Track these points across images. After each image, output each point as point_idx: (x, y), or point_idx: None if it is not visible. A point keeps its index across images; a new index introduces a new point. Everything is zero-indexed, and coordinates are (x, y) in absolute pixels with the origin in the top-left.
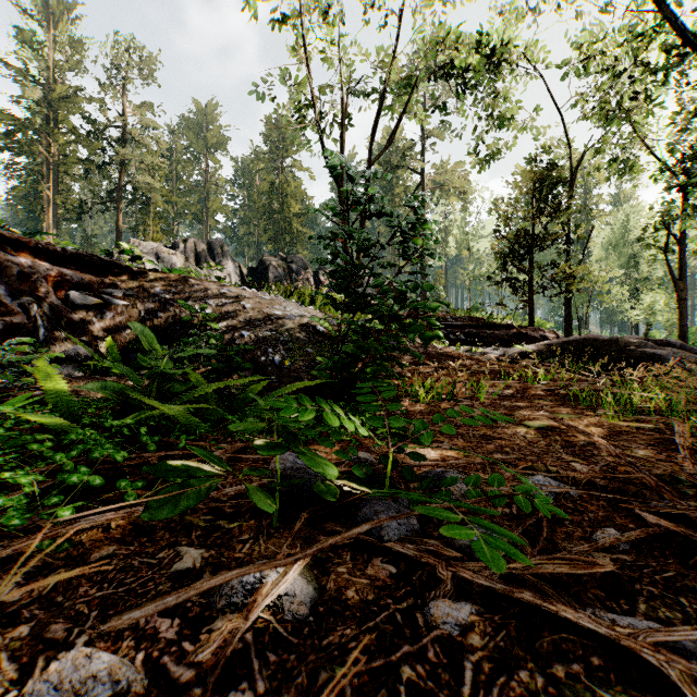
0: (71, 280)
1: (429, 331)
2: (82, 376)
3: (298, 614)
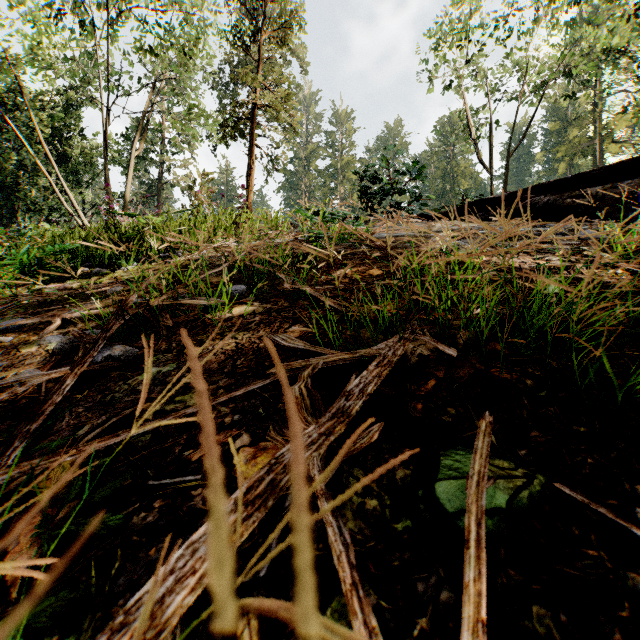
0: None
1: None
2: None
3: None
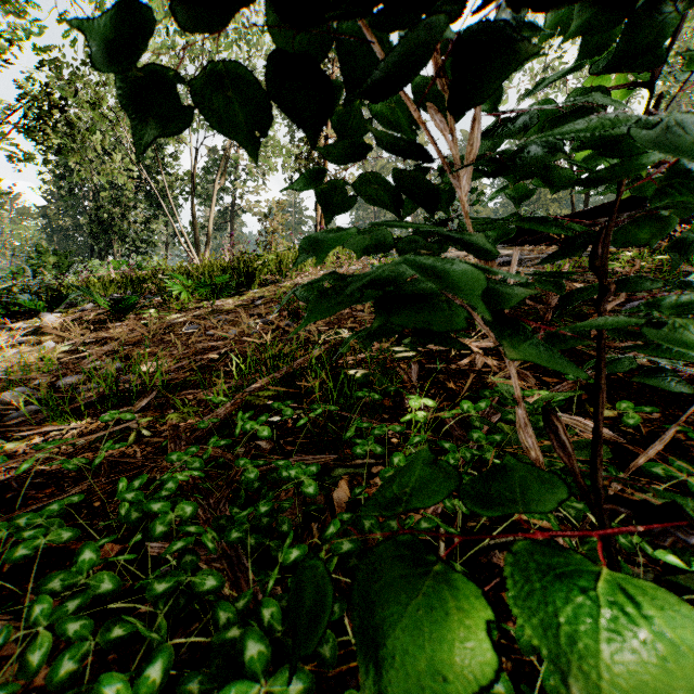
0: None
1: None
2: None
3: None
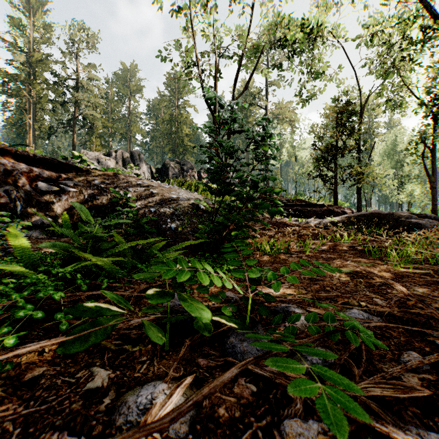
0: (39, 175)
1: (274, 208)
2: (45, 237)
3: (180, 432)
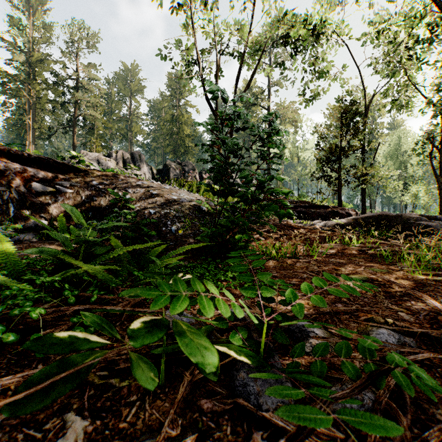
0: (34, 175)
1: (283, 210)
2: (38, 241)
3: None
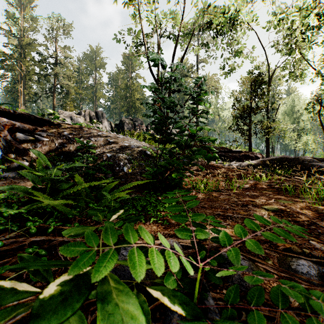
0: (18, 127)
1: (210, 154)
2: (19, 178)
3: None
